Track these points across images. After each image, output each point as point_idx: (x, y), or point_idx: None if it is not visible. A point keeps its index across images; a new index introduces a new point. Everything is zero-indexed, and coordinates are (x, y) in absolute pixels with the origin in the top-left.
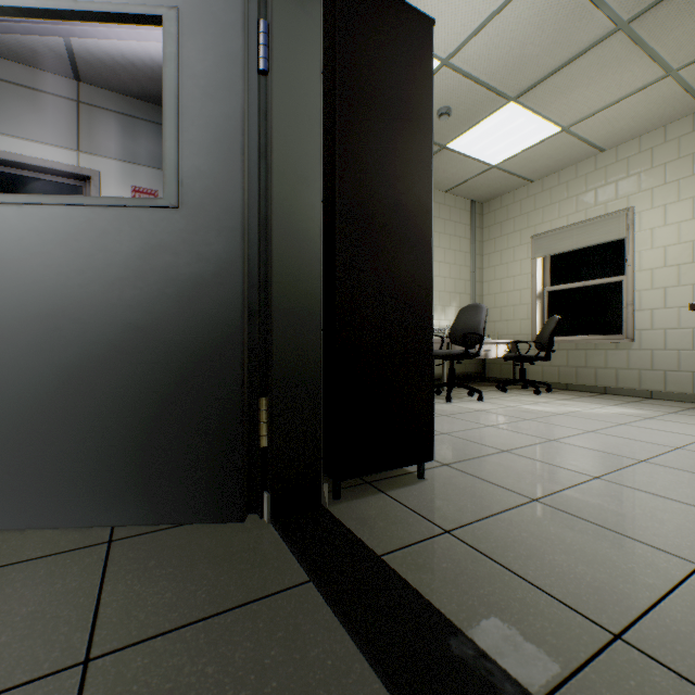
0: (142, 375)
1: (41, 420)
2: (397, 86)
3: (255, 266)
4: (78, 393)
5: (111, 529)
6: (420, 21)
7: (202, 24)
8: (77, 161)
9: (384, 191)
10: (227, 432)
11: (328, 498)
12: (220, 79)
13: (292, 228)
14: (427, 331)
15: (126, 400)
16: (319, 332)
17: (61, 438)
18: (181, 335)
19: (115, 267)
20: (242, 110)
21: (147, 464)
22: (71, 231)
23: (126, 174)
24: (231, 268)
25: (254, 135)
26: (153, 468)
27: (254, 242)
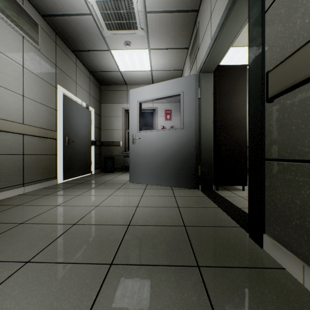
0: (177, 160)
1: (161, 167)
2: (234, 87)
3: (197, 138)
4: (167, 163)
5: (171, 188)
6: (242, 67)
7: (187, 93)
8: (152, 106)
9: (230, 116)
10: (192, 171)
11: (215, 190)
12: (191, 103)
13: (205, 129)
14: (244, 150)
15: (174, 164)
16: (212, 151)
17: (164, 170)
18: (183, 152)
19: (172, 140)
20: (195, 108)
21: (177, 176)
22: (165, 135)
23: (163, 106)
24: (193, 139)
25: (197, 111)
26: (179, 177)
27: (197, 133)
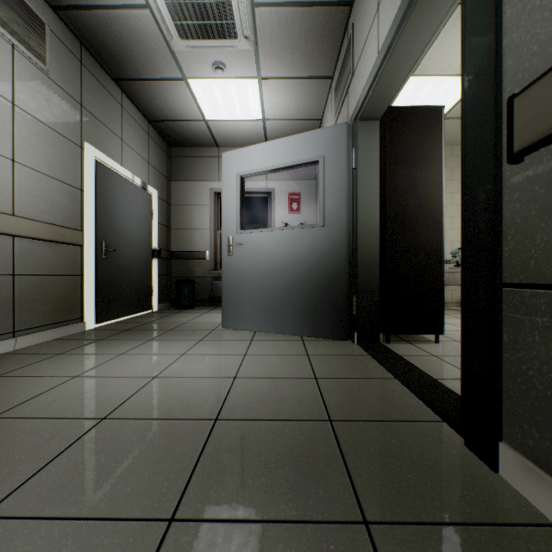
0: (312, 285)
1: (282, 299)
2: (420, 149)
3: (351, 244)
4: (292, 291)
5: (301, 338)
6: (435, 110)
7: (332, 159)
8: (266, 185)
9: (412, 202)
10: (340, 307)
11: (383, 342)
12: (338, 177)
13: (366, 228)
14: (439, 267)
15: (307, 294)
16: (378, 269)
17: (287, 305)
18: (324, 271)
19: (303, 249)
20: (346, 187)
21: (313, 316)
22: (290, 238)
23: (286, 187)
24: (342, 246)
25: (350, 194)
26: (315, 318)
27: (350, 235)
